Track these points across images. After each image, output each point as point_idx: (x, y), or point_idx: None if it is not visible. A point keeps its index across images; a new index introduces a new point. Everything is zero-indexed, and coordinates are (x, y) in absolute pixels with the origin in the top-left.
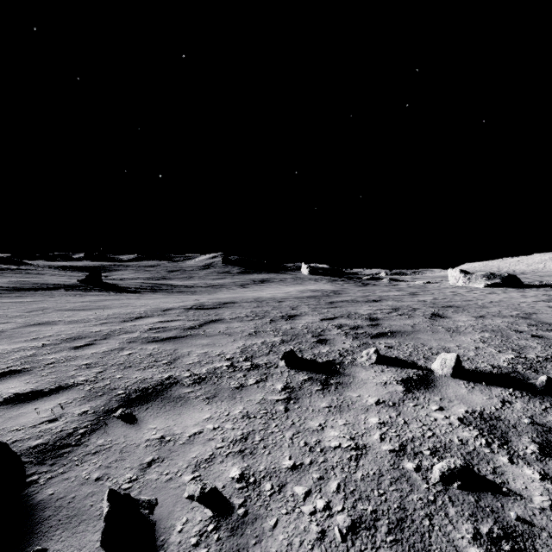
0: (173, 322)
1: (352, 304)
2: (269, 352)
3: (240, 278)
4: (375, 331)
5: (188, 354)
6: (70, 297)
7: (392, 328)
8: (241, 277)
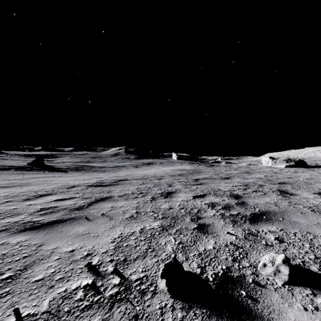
0: (68, 200)
1: (212, 181)
2: (147, 250)
3: (135, 161)
4: (248, 212)
5: (49, 254)
6: (13, 175)
7: (260, 207)
8: (136, 161)
